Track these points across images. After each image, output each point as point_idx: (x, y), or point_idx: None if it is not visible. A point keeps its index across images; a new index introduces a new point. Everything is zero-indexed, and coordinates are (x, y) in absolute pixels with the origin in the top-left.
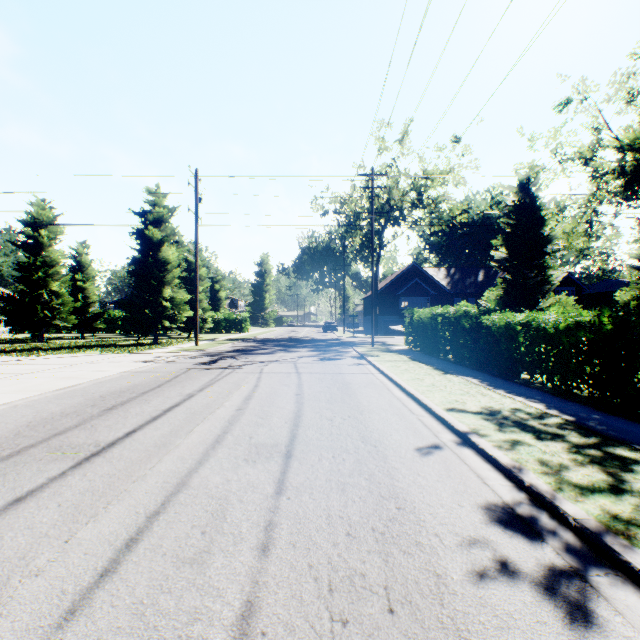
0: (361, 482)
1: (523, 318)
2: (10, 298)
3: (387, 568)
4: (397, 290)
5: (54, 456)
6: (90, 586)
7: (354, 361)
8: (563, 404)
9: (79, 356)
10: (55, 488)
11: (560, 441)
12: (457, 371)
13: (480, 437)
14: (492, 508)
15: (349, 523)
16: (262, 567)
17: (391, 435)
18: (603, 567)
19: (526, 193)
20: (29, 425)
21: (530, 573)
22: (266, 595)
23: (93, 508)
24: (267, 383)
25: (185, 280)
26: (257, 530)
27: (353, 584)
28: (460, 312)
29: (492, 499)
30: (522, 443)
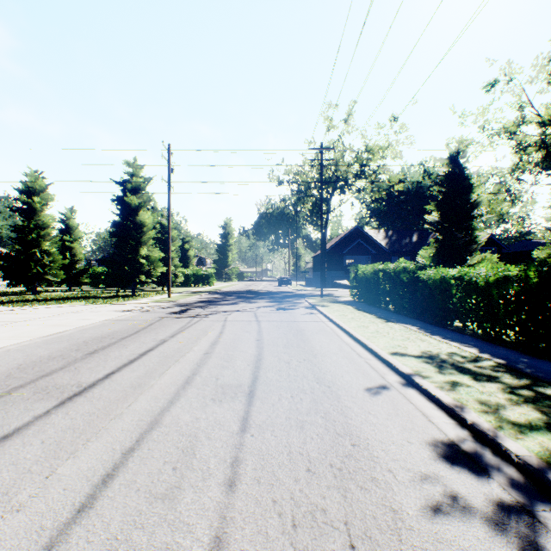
0: (318, 420)
1: (456, 273)
2: (7, 256)
3: (346, 503)
4: (342, 249)
5: (40, 396)
6: (67, 522)
7: (306, 311)
8: (494, 349)
9: (67, 306)
10: (39, 426)
11: (495, 382)
12: (397, 319)
13: (423, 378)
14: (439, 445)
15: (309, 459)
16: (229, 502)
17: (342, 376)
18: (548, 502)
19: (456, 164)
20: (19, 367)
21: (480, 508)
22: (233, 531)
23: (73, 445)
24: (231, 330)
25: (159, 241)
26: (224, 466)
27: (315, 519)
28: (399, 268)
29: (438, 436)
30: (461, 384)
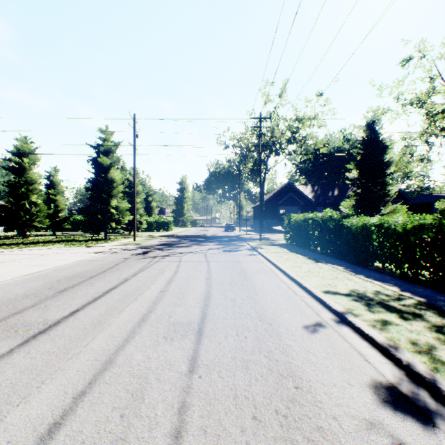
0: (261, 360)
1: (376, 221)
2: (2, 207)
3: None
4: (277, 201)
5: (8, 334)
6: None
7: (248, 252)
8: (412, 287)
9: (48, 248)
10: None
11: (421, 320)
12: (325, 260)
13: (355, 317)
14: (379, 387)
15: (254, 404)
16: None
17: (282, 314)
18: None
19: (372, 131)
20: None
21: None
22: None
23: (27, 388)
24: (184, 269)
25: (127, 194)
26: (171, 413)
27: None
28: (326, 216)
29: (376, 377)
30: (390, 322)
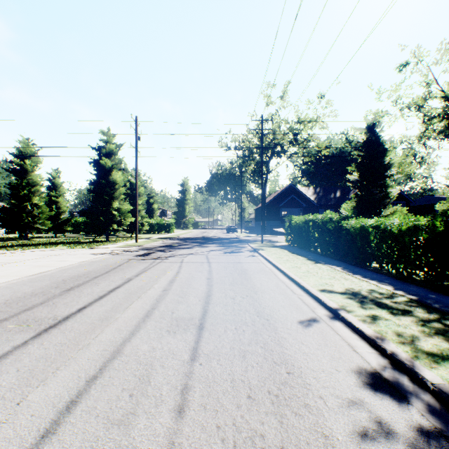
0: (258, 350)
1: (374, 222)
2: (4, 208)
3: (282, 429)
4: (279, 203)
5: (21, 328)
6: (31, 447)
7: (249, 254)
8: (406, 286)
9: (51, 250)
10: (17, 355)
11: (409, 316)
12: (324, 261)
13: (347, 312)
14: (363, 373)
15: (249, 386)
16: (178, 428)
17: (279, 310)
18: None
19: (372, 133)
20: (6, 302)
21: (402, 434)
22: None
23: (44, 373)
24: (186, 270)
25: (129, 196)
26: (175, 393)
27: (254, 445)
28: (326, 218)
29: (362, 365)
30: (380, 317)
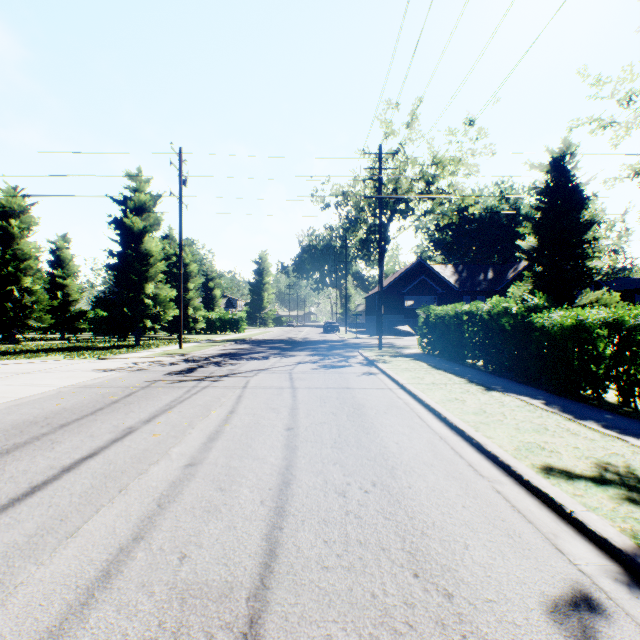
0: None
1: (606, 316)
2: None
3: None
4: (402, 288)
5: None
6: None
7: (363, 369)
8: None
9: (35, 362)
10: None
11: None
12: (501, 386)
13: None
14: None
15: None
16: None
17: (467, 547)
18: None
19: (561, 171)
20: None
21: None
22: None
23: None
24: (249, 406)
25: (174, 276)
26: None
27: None
28: (498, 309)
29: None
30: None
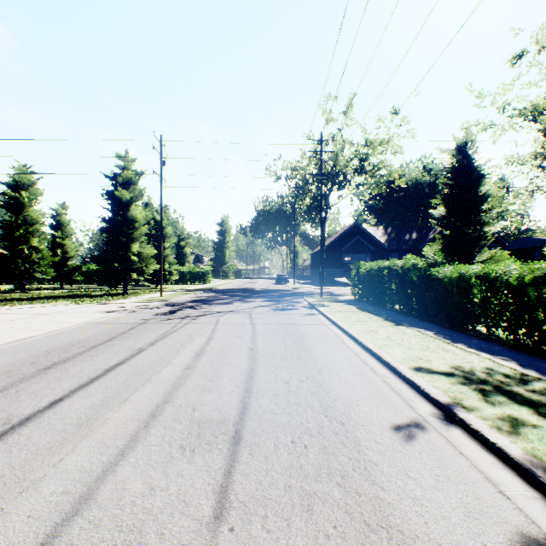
0: (333, 492)
1: (478, 270)
2: None
3: None
4: (341, 246)
5: None
6: None
7: (306, 311)
8: (536, 362)
9: (49, 306)
10: None
11: None
12: (408, 322)
13: (468, 412)
14: None
15: None
16: None
17: (358, 405)
18: None
19: (464, 155)
20: None
21: None
22: None
23: None
24: (221, 335)
25: (153, 237)
26: None
27: None
28: (408, 265)
29: (528, 530)
30: (523, 422)
